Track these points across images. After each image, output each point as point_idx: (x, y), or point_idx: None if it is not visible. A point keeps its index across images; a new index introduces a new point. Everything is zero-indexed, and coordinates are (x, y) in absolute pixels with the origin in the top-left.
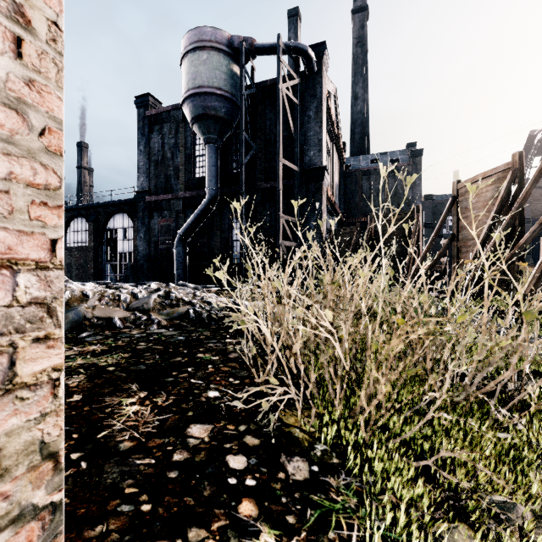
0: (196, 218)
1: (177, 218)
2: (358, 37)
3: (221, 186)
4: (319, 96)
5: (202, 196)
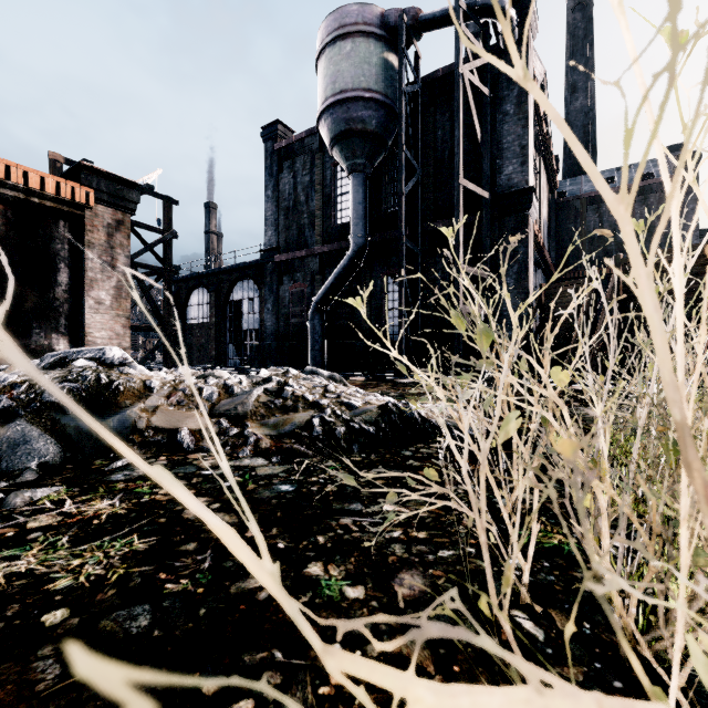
0: (337, 278)
1: (313, 282)
2: None
3: (371, 233)
4: None
5: (345, 250)
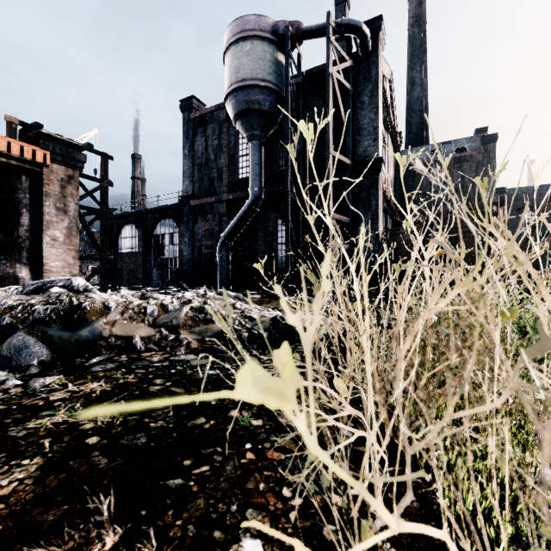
0: (239, 220)
1: (220, 222)
2: (415, 16)
3: (265, 186)
4: (374, 79)
5: (246, 198)
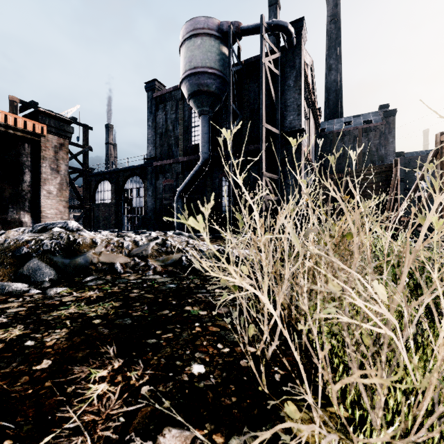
0: (192, 177)
1: (177, 179)
2: (332, 15)
3: (212, 151)
4: (298, 67)
5: (197, 160)
